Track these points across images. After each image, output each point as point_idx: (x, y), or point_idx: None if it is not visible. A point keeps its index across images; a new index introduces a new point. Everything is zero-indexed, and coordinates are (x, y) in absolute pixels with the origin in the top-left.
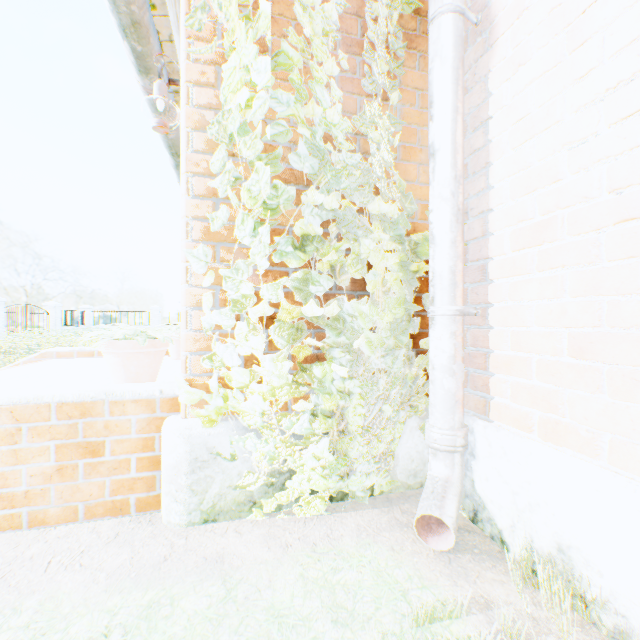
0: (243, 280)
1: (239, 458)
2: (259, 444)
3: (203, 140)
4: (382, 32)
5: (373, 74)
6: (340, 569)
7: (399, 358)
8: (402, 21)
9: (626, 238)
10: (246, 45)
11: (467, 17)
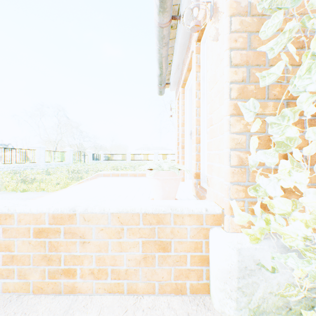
0: (287, 125)
1: (277, 270)
2: (299, 263)
3: (238, 23)
4: None
5: None
6: None
7: None
8: None
9: None
10: None
11: None
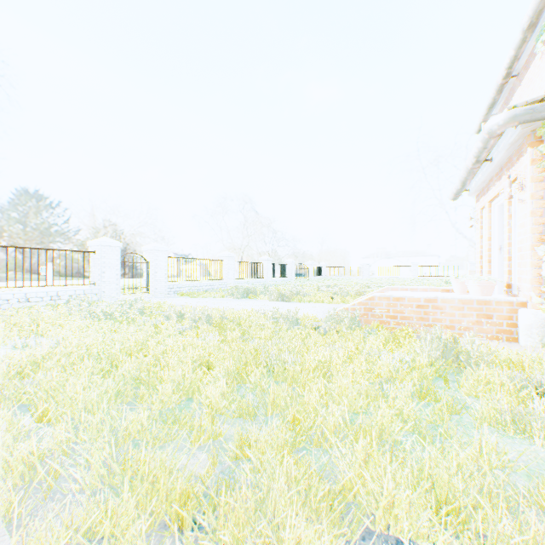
0: None
1: None
2: None
3: (537, 204)
4: None
5: None
6: None
7: None
8: None
9: None
10: None
11: None
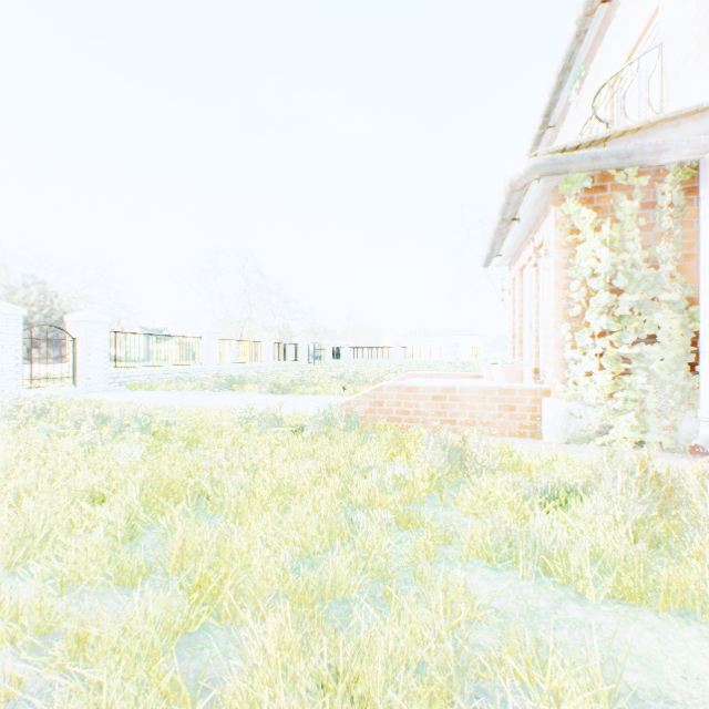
0: (585, 337)
1: (582, 418)
2: (593, 412)
3: (560, 274)
4: (667, 202)
5: (661, 227)
6: None
7: (679, 375)
8: (682, 182)
9: None
10: (593, 241)
11: None
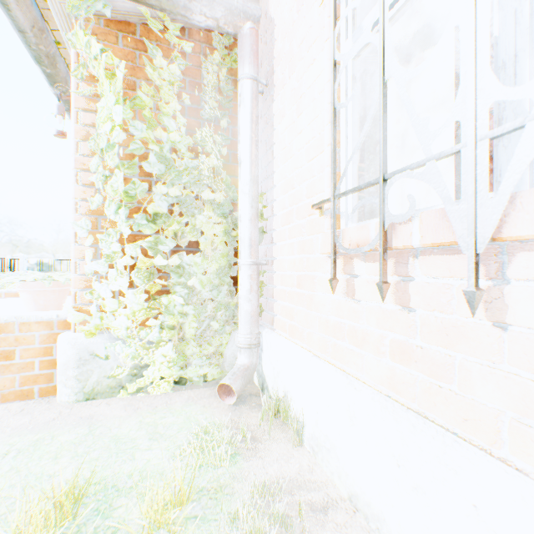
0: (113, 242)
1: (112, 358)
2: (125, 348)
3: (88, 147)
4: (213, 82)
5: (205, 110)
6: (166, 417)
7: (223, 292)
8: (233, 72)
9: (310, 224)
10: (110, 95)
11: (259, 81)
